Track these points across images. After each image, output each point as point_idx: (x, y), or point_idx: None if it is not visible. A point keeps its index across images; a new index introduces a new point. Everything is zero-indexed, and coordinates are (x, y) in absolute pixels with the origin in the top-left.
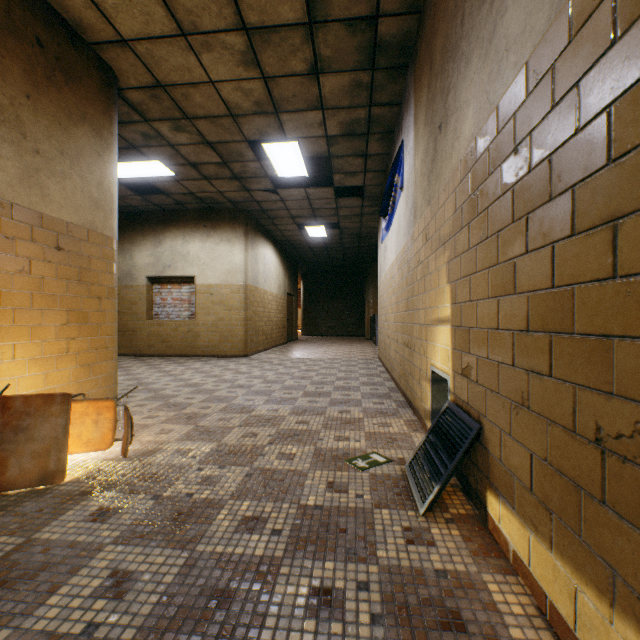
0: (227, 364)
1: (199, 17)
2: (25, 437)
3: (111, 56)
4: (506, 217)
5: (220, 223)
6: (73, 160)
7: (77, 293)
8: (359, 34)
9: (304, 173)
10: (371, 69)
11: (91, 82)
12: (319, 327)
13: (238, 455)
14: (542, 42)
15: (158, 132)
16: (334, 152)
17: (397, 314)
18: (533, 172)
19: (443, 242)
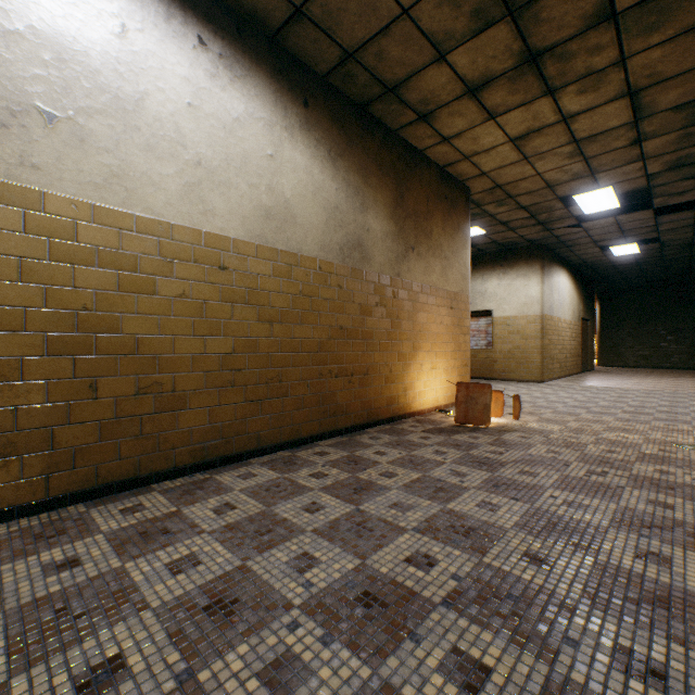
0: (528, 387)
1: (540, 148)
2: (474, 402)
3: (471, 182)
4: None
5: (515, 261)
6: (455, 255)
7: (456, 332)
8: (687, 109)
9: (614, 206)
10: None
11: (461, 204)
12: (623, 356)
13: (582, 432)
14: None
15: (483, 211)
16: (654, 183)
17: None
18: None
19: None
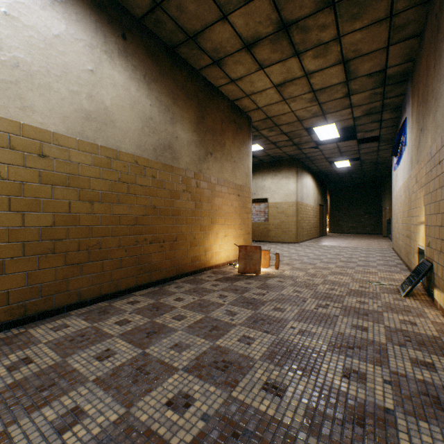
0: (288, 246)
1: (292, 93)
2: (250, 258)
3: (251, 113)
4: (437, 185)
5: (282, 168)
6: (241, 160)
7: (242, 212)
8: (374, 77)
9: (336, 136)
10: (382, 86)
11: (245, 127)
12: (342, 227)
13: (316, 276)
14: (443, 134)
15: (261, 134)
16: (357, 123)
17: (402, 219)
18: (442, 174)
19: (421, 186)
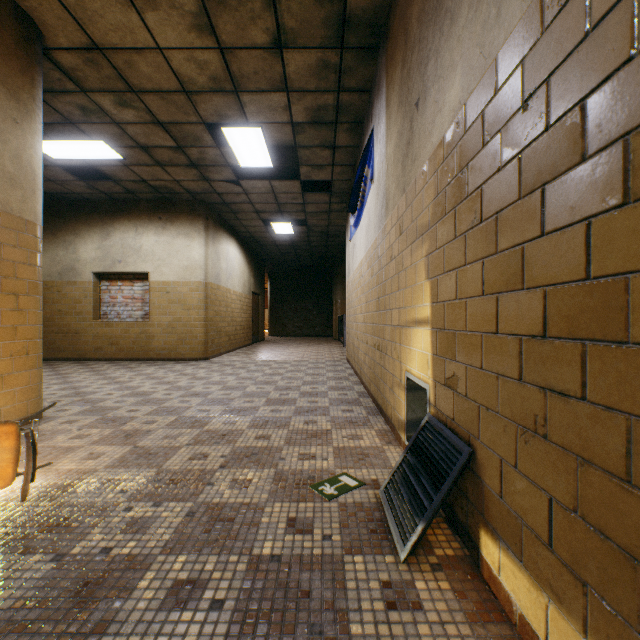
0: (184, 368)
1: None
2: None
3: (31, 4)
4: (509, 193)
5: (177, 215)
6: None
7: None
8: (327, 4)
9: (269, 163)
10: (340, 48)
11: (4, 32)
12: (286, 327)
13: (181, 485)
14: None
15: (99, 106)
16: (300, 141)
17: (367, 314)
18: (553, 128)
19: (421, 233)
